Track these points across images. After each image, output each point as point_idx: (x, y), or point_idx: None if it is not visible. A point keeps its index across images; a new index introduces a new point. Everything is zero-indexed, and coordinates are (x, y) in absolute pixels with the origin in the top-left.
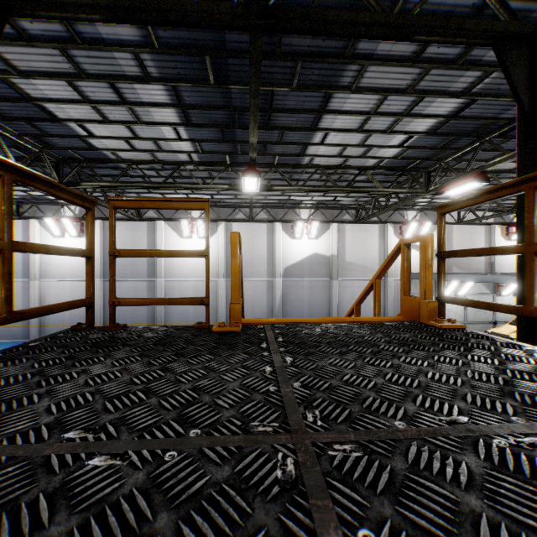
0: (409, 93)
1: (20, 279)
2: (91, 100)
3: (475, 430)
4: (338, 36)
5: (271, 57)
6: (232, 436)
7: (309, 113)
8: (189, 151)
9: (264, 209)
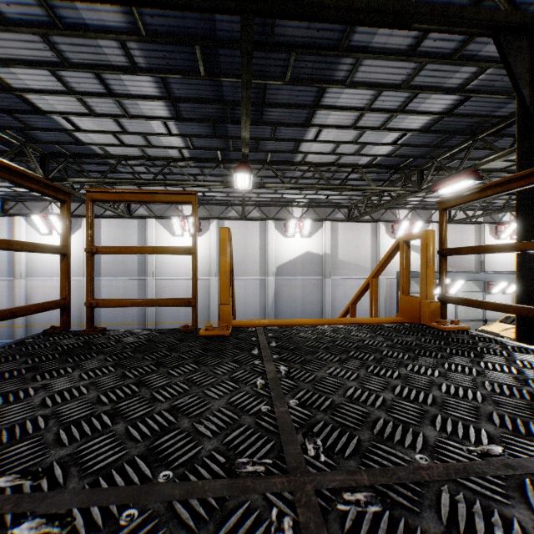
0: (404, 89)
1: (6, 278)
2: (76, 91)
3: (514, 465)
4: (334, 23)
5: (263, 48)
6: (213, 480)
7: (302, 108)
8: (179, 147)
9: (257, 207)
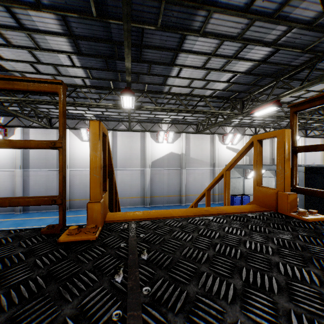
0: (239, 40)
1: None
2: None
3: None
4: None
5: None
6: None
7: (169, 51)
8: (82, 77)
9: (139, 123)
